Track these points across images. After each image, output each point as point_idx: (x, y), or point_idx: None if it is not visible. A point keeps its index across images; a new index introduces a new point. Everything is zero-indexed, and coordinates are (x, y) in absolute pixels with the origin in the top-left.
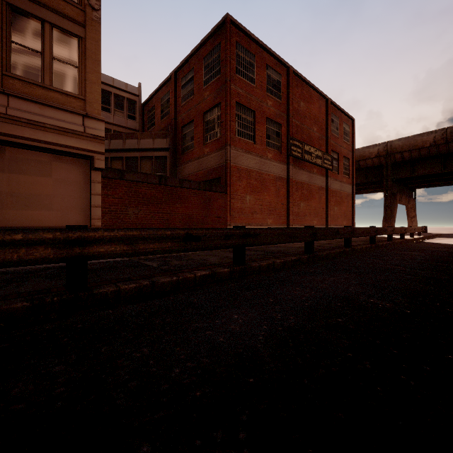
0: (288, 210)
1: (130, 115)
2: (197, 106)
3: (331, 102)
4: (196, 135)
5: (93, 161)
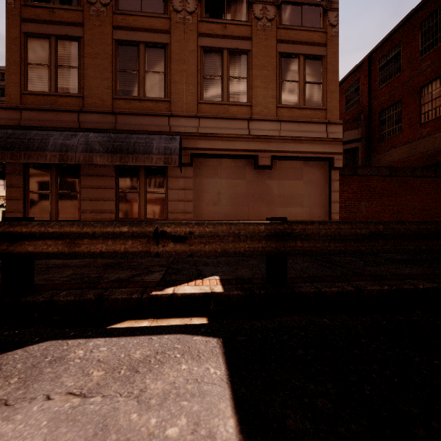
0: None
1: None
2: (406, 83)
3: None
4: (405, 116)
5: (333, 161)
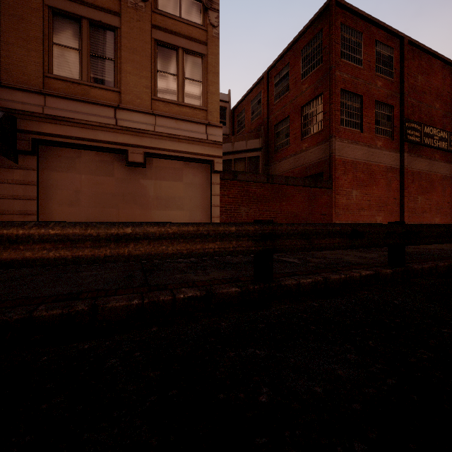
0: (402, 206)
1: (221, 121)
2: (293, 101)
3: None
4: (292, 131)
5: (213, 164)
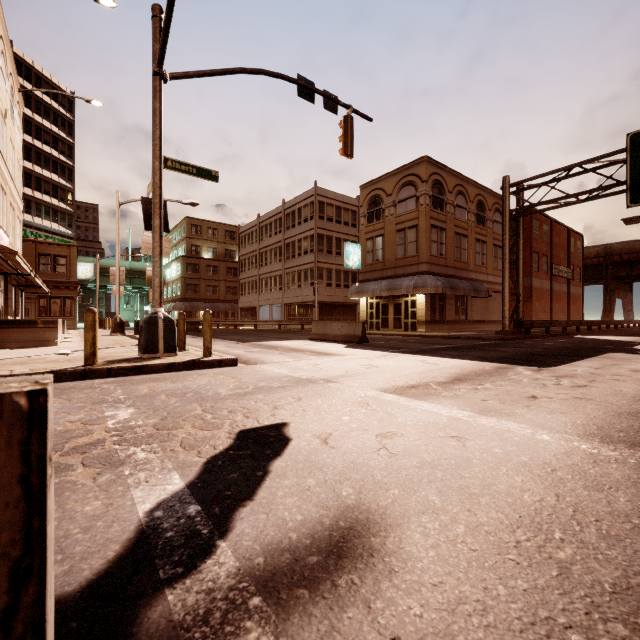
0: (551, 310)
1: None
2: None
3: (571, 230)
4: None
5: None
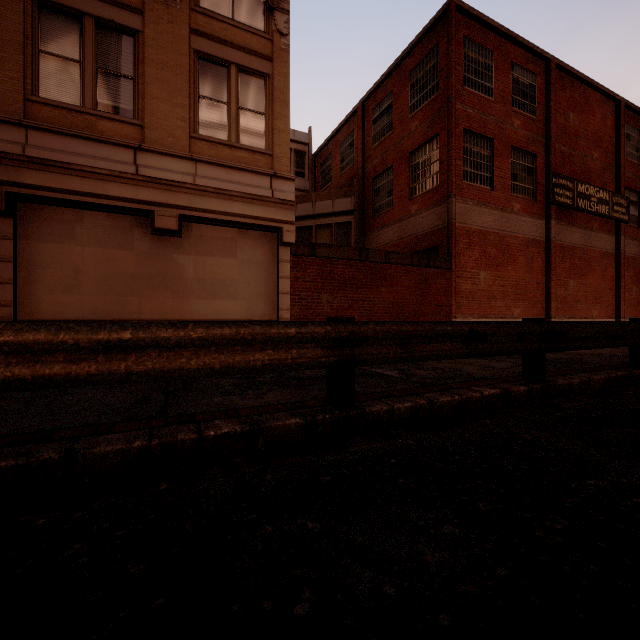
0: (548, 293)
1: (298, 171)
2: (397, 145)
3: (626, 104)
4: (396, 187)
5: (282, 233)
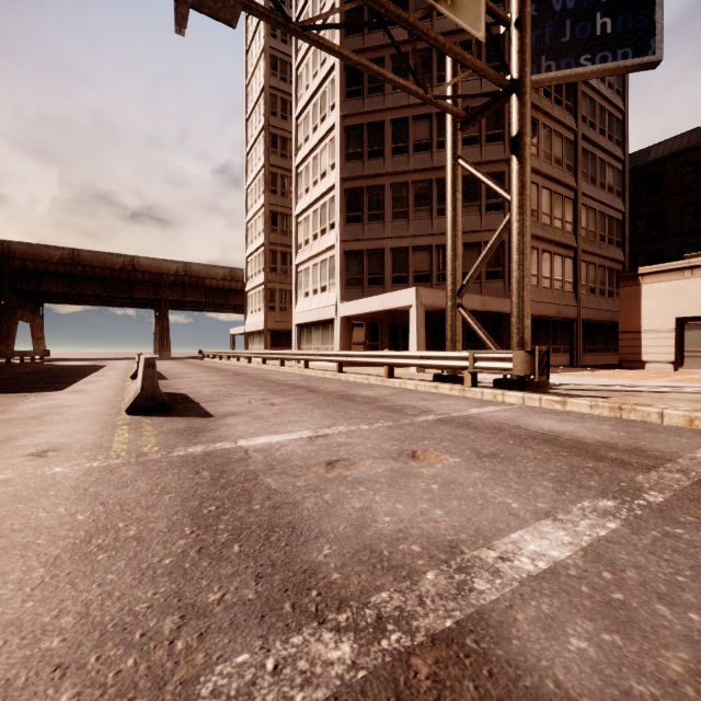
0: None
1: None
2: None
3: None
4: None
5: None
